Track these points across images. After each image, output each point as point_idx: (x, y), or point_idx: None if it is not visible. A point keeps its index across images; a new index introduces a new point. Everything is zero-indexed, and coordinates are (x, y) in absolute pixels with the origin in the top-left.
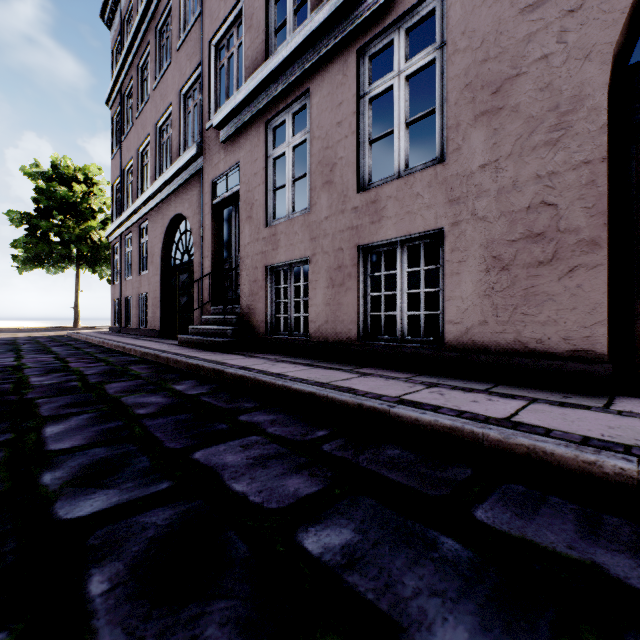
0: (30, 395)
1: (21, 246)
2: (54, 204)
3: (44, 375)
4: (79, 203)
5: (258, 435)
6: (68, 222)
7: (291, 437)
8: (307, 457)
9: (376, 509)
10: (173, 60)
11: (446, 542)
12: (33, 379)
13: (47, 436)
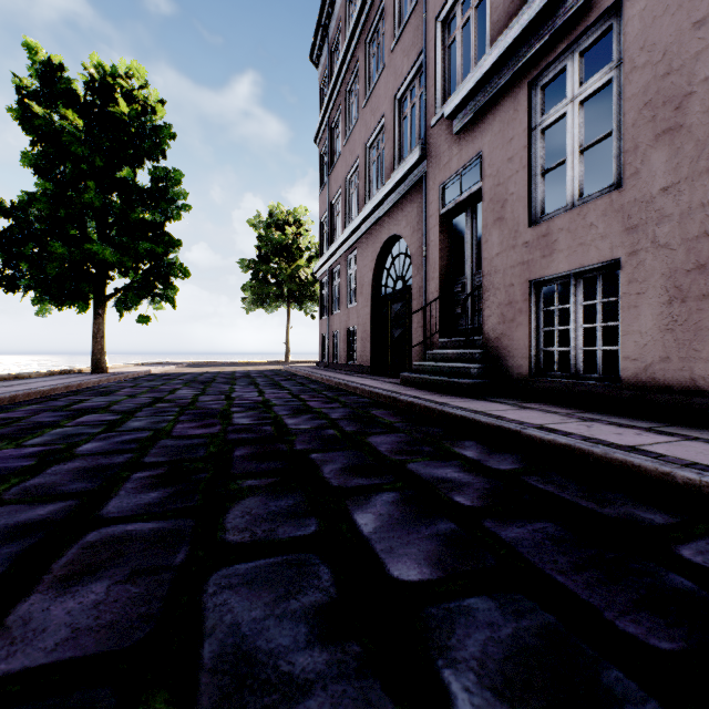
0: (298, 445)
1: (248, 289)
2: (271, 249)
3: (294, 416)
4: (290, 245)
5: None
6: (282, 264)
7: None
8: None
9: None
10: (386, 65)
11: None
12: (287, 421)
13: (367, 537)
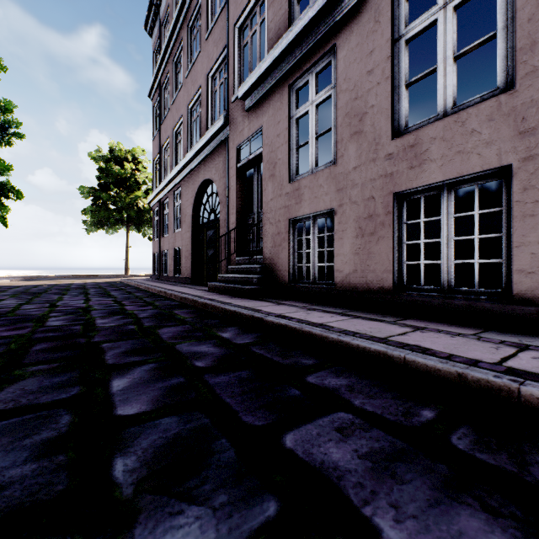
0: (96, 338)
1: (89, 213)
2: (111, 180)
3: (106, 317)
4: (129, 178)
5: (346, 410)
6: (121, 193)
7: (392, 418)
8: (446, 462)
9: None
10: (202, 49)
11: None
12: (98, 321)
13: (114, 393)
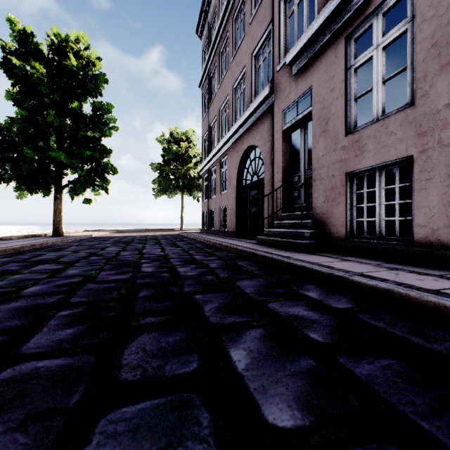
0: (186, 288)
1: (156, 183)
2: (171, 156)
3: (184, 266)
4: (183, 154)
5: None
6: (178, 166)
7: None
8: None
9: None
10: (246, 33)
11: None
12: (179, 269)
13: (241, 374)
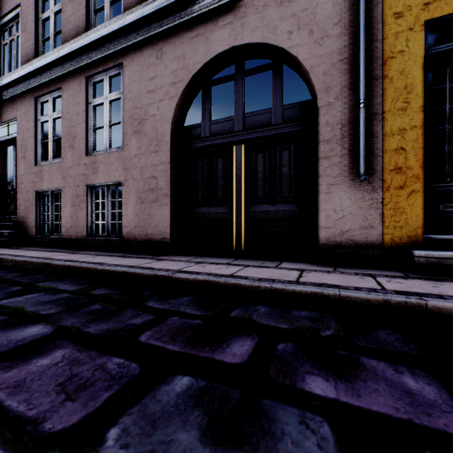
0: None
1: None
2: None
3: None
4: None
5: None
6: None
7: None
8: None
9: (2, 286)
10: None
11: (16, 288)
12: None
13: None
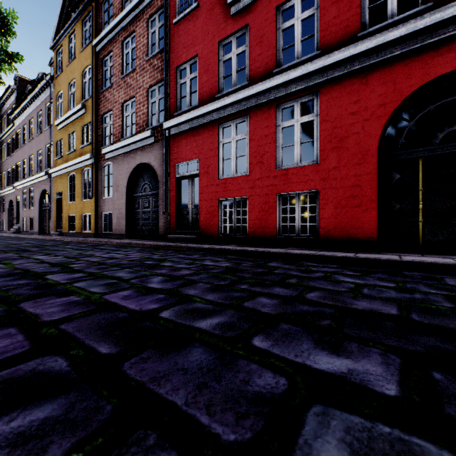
0: None
1: None
2: None
3: None
4: None
5: None
6: None
7: None
8: None
9: None
10: (11, 157)
11: None
12: None
13: None
